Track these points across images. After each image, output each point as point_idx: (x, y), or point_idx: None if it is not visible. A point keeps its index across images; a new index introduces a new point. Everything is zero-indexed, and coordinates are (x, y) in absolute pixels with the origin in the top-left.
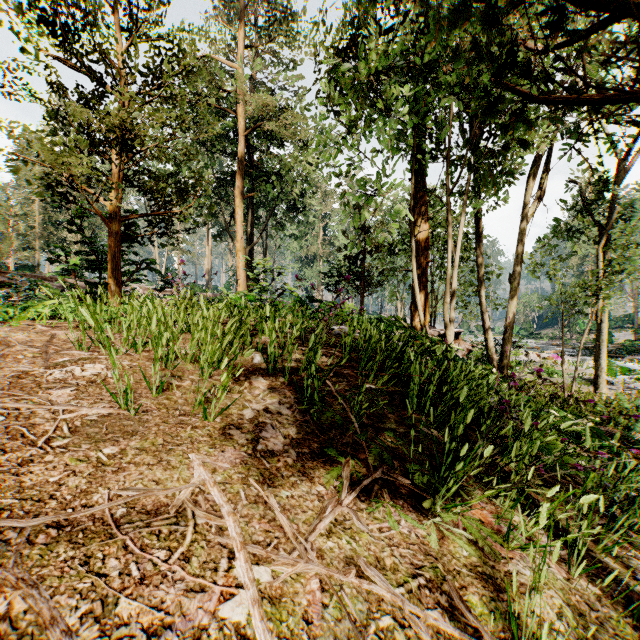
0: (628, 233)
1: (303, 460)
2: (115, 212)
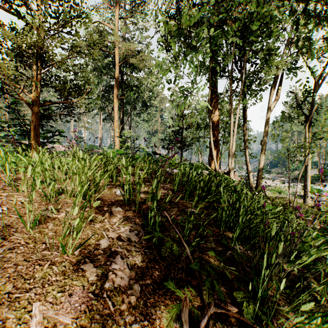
0: (325, 118)
1: (146, 295)
2: (35, 100)
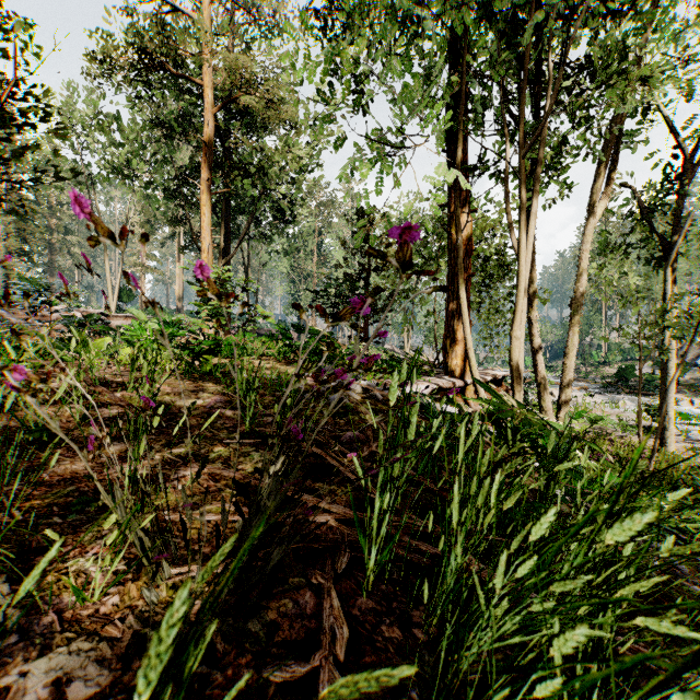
0: None
1: None
2: None
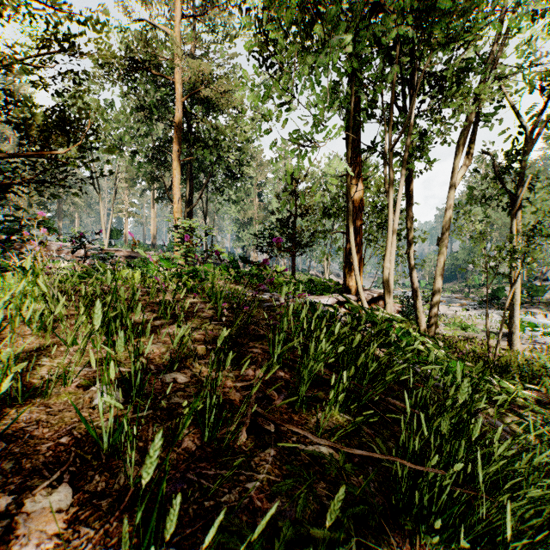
0: None
1: None
2: None
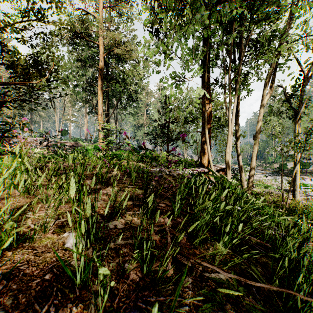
0: None
1: None
2: None
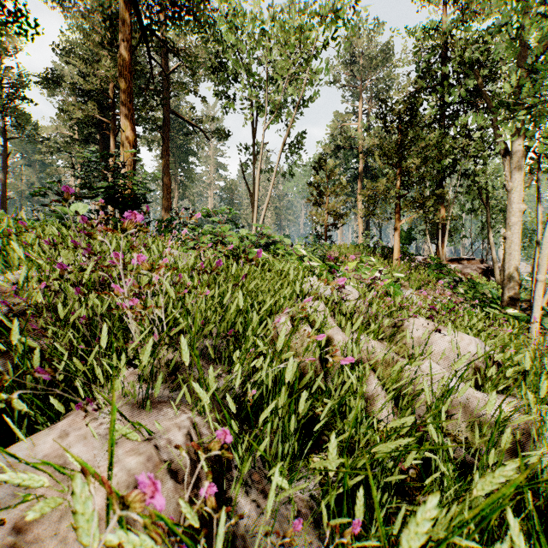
0: None
1: None
2: (326, 224)
